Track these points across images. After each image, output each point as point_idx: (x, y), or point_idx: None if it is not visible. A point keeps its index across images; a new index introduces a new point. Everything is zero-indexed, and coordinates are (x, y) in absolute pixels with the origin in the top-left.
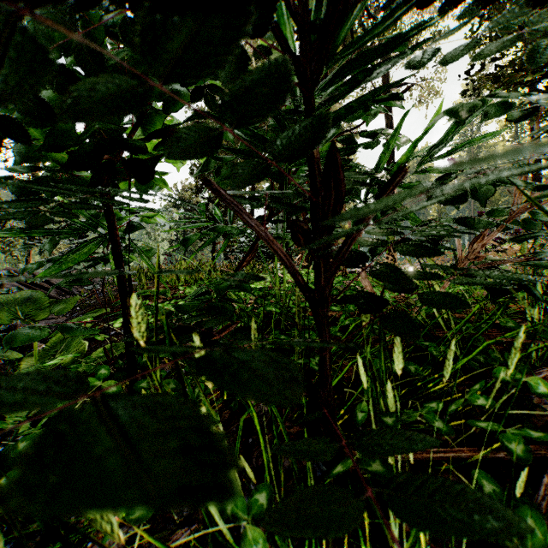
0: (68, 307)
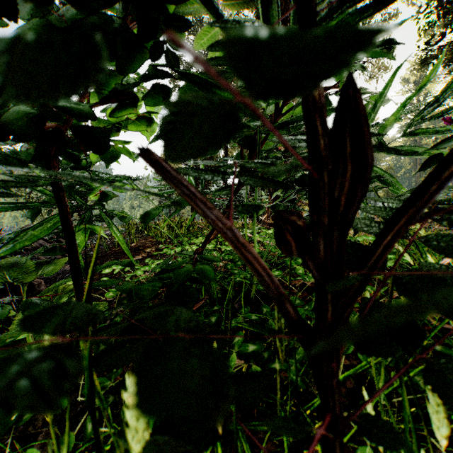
0: (55, 269)
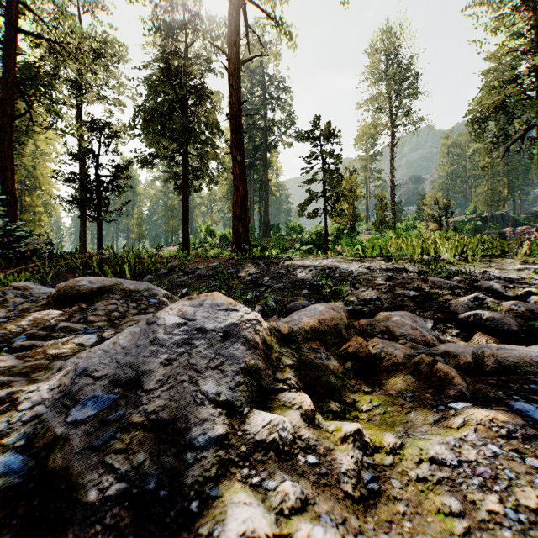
0: None
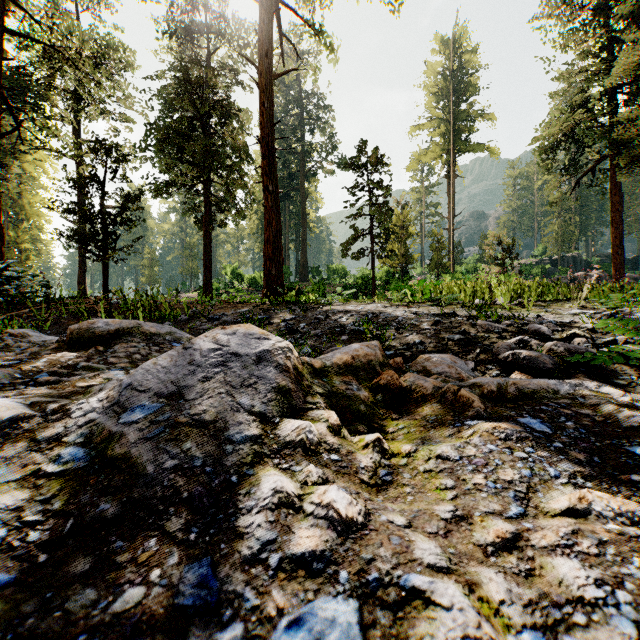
0: None
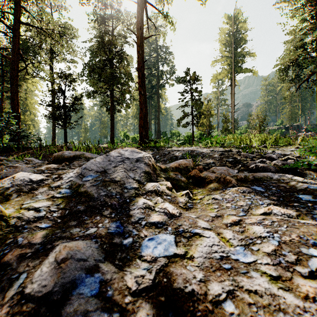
0: None
